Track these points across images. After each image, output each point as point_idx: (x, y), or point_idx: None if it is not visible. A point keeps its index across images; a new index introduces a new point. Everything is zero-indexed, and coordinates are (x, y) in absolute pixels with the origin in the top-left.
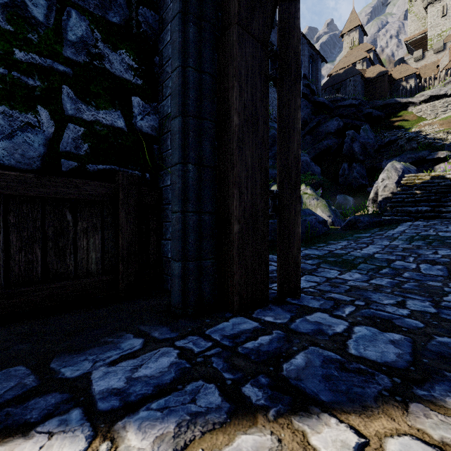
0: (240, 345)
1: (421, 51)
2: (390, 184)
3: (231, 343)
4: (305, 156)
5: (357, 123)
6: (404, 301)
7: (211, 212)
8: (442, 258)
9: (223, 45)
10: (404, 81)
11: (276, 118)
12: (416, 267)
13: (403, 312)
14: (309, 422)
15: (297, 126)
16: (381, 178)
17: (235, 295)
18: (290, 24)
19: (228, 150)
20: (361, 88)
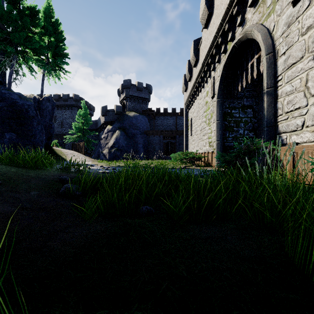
0: None
1: None
2: None
3: None
4: None
5: None
6: None
7: None
8: None
9: None
10: None
11: None
12: None
13: None
14: None
15: None
16: None
17: None
18: None
19: None
20: None
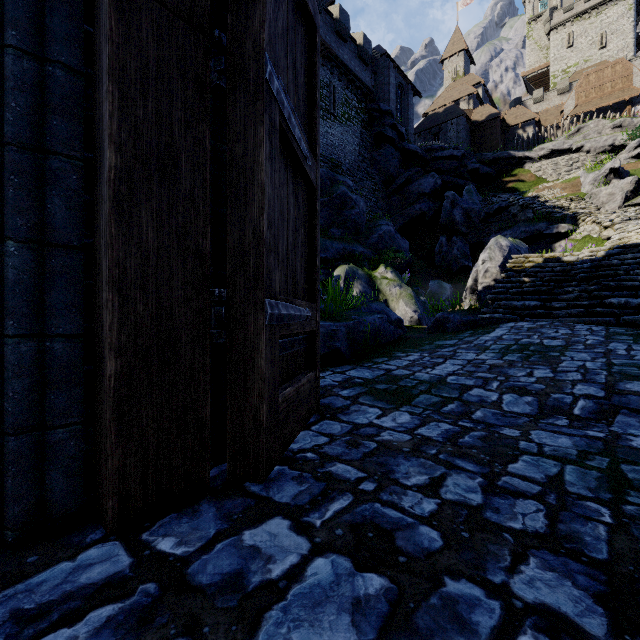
0: None
1: (542, 91)
2: (493, 268)
3: None
4: (389, 224)
5: (460, 182)
6: (443, 478)
7: (72, 334)
8: (535, 384)
9: (98, 13)
10: (521, 129)
11: (350, 170)
12: (498, 399)
13: (426, 508)
14: None
15: (259, 176)
16: (482, 259)
17: (109, 497)
18: None
19: (102, 215)
20: (467, 135)
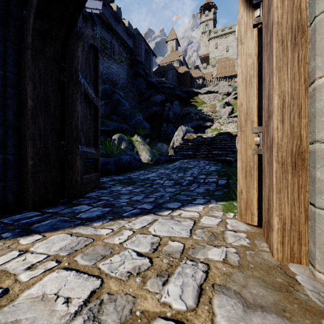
0: (18, 222)
1: (206, 64)
2: (179, 139)
3: (13, 222)
4: (140, 115)
5: (173, 99)
6: (134, 197)
7: (15, 153)
8: (176, 178)
9: (24, 57)
10: (197, 79)
11: (122, 87)
12: (163, 182)
13: (126, 201)
14: (25, 237)
15: (77, 109)
16: (175, 135)
17: (30, 200)
18: (74, 53)
19: (26, 118)
20: (176, 78)
